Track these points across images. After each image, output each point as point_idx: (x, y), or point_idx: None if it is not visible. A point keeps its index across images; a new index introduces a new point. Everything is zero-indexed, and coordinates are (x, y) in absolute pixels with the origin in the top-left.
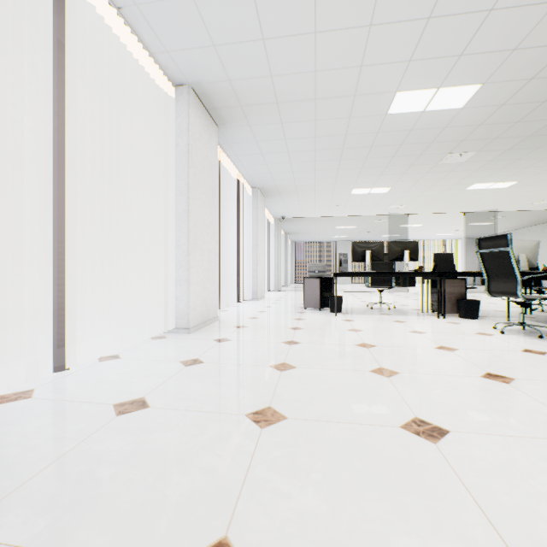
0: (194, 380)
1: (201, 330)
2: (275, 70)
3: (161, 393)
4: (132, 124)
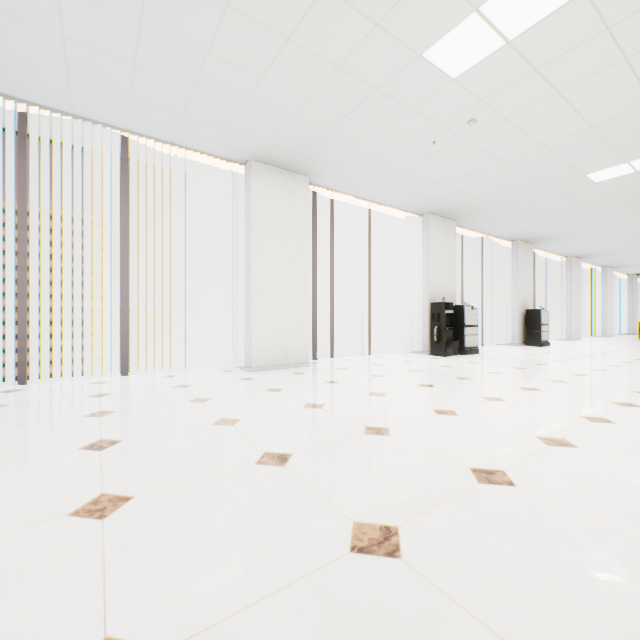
0: (581, 343)
1: (575, 340)
2: (609, 250)
3: (574, 343)
4: (546, 270)
